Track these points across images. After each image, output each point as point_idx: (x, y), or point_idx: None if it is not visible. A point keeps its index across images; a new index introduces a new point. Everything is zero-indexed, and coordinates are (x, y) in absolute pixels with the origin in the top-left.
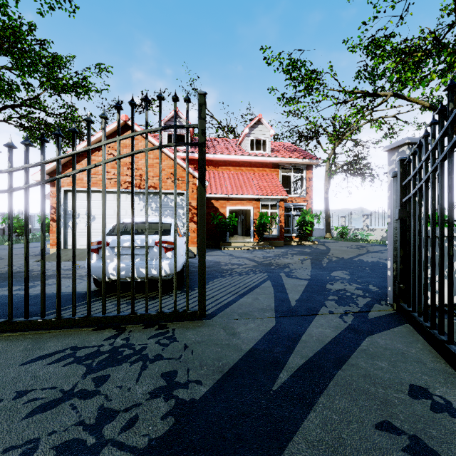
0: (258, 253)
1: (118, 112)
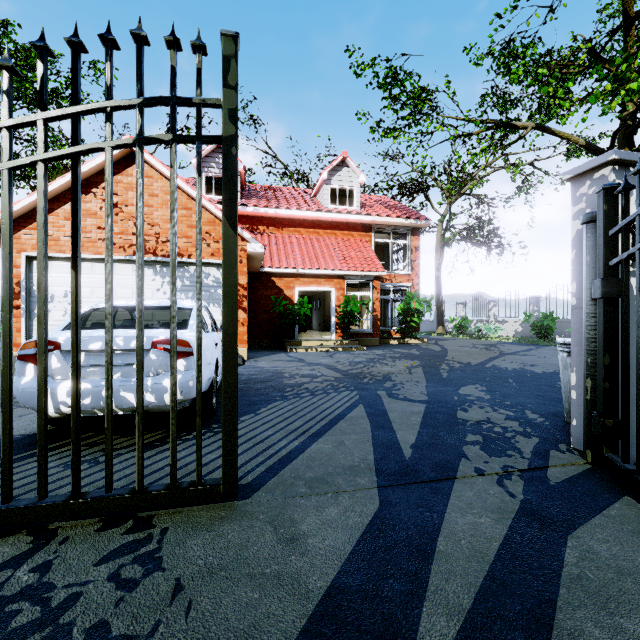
0: (343, 356)
1: (41, 60)
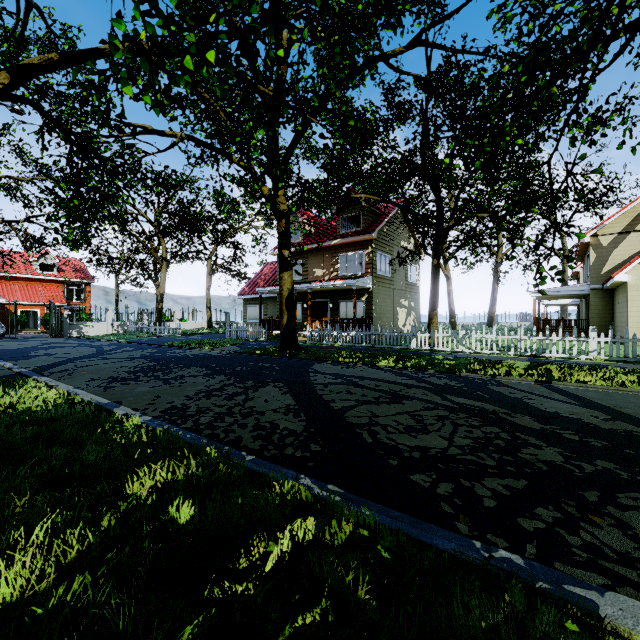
0: (41, 334)
1: None
